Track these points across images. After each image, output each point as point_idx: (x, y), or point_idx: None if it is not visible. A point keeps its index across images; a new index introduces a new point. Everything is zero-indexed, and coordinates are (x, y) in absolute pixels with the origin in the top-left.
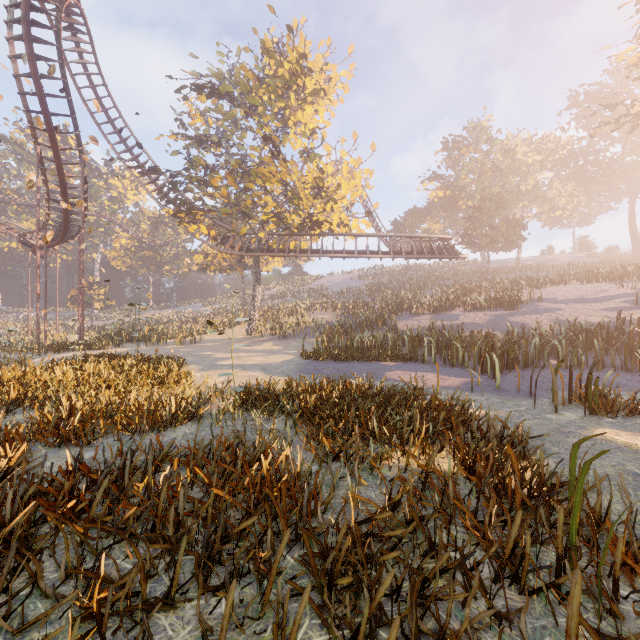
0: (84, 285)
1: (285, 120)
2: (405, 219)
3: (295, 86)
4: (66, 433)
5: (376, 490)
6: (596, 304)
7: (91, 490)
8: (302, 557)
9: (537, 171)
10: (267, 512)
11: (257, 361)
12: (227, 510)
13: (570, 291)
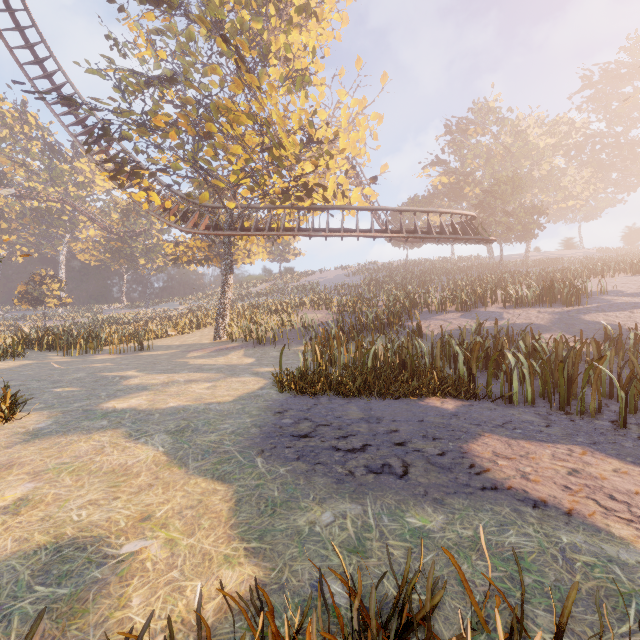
0: (35, 279)
1: (263, 51)
2: None
3: None
4: None
5: None
6: None
7: None
8: None
9: (549, 157)
10: None
11: (189, 397)
12: None
13: (629, 283)
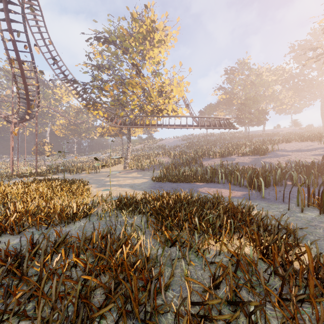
0: (40, 143)
1: (143, 56)
2: (205, 110)
3: (149, 38)
4: (5, 226)
5: (201, 269)
6: (308, 152)
7: None
8: None
9: (273, 85)
10: (121, 301)
11: (128, 182)
12: (92, 294)
13: (293, 146)
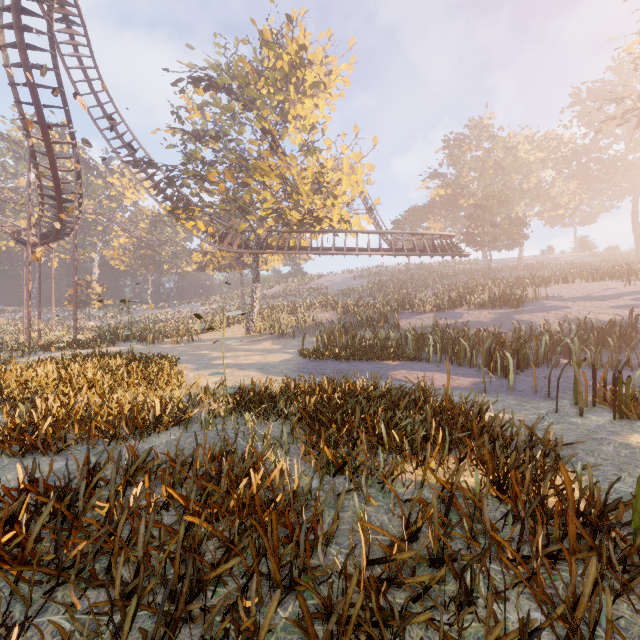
0: (81, 284)
1: (284, 114)
2: (406, 218)
3: (294, 78)
4: (32, 440)
5: (388, 512)
6: (604, 302)
7: (35, 517)
8: (297, 623)
9: (539, 169)
10: (252, 553)
11: (254, 360)
12: (203, 546)
13: (575, 289)
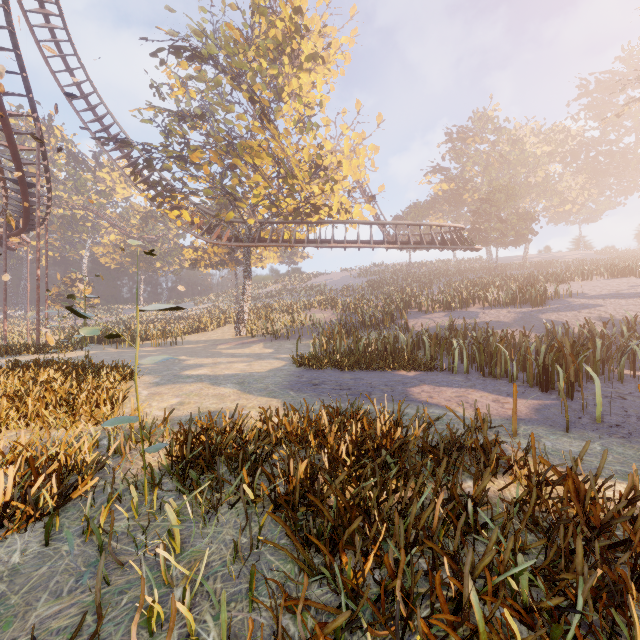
0: (66, 282)
1: (278, 91)
2: (407, 214)
3: (289, 48)
4: None
5: None
6: None
7: None
8: None
9: (545, 163)
10: None
11: (236, 370)
12: None
13: (598, 286)
